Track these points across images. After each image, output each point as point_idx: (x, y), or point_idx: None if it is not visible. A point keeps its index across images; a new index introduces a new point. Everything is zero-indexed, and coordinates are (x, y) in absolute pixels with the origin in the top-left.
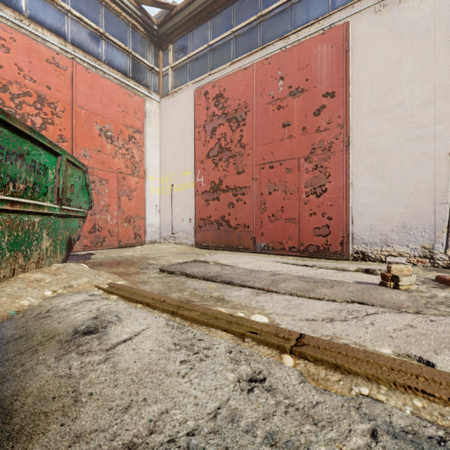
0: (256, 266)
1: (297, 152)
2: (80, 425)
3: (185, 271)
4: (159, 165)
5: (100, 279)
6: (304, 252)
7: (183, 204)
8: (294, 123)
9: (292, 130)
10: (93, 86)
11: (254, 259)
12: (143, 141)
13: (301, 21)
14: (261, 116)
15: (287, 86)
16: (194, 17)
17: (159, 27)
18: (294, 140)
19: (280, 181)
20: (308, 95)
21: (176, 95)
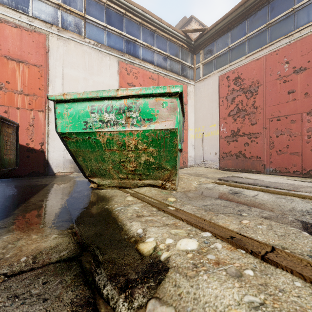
0: (275, 181)
1: (300, 109)
2: (269, 207)
3: (235, 180)
4: (194, 122)
5: (208, 180)
6: (306, 175)
7: (211, 144)
8: (297, 90)
9: (295, 95)
10: (166, 85)
11: (269, 177)
12: (187, 109)
13: (302, 22)
14: (270, 88)
15: (291, 67)
16: (218, 32)
17: (194, 42)
18: (297, 102)
19: (285, 128)
20: (309, 71)
21: (205, 80)
